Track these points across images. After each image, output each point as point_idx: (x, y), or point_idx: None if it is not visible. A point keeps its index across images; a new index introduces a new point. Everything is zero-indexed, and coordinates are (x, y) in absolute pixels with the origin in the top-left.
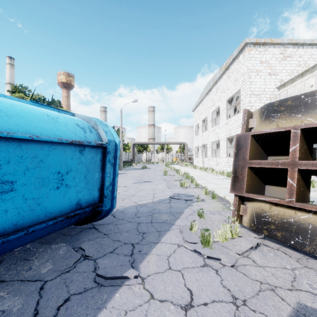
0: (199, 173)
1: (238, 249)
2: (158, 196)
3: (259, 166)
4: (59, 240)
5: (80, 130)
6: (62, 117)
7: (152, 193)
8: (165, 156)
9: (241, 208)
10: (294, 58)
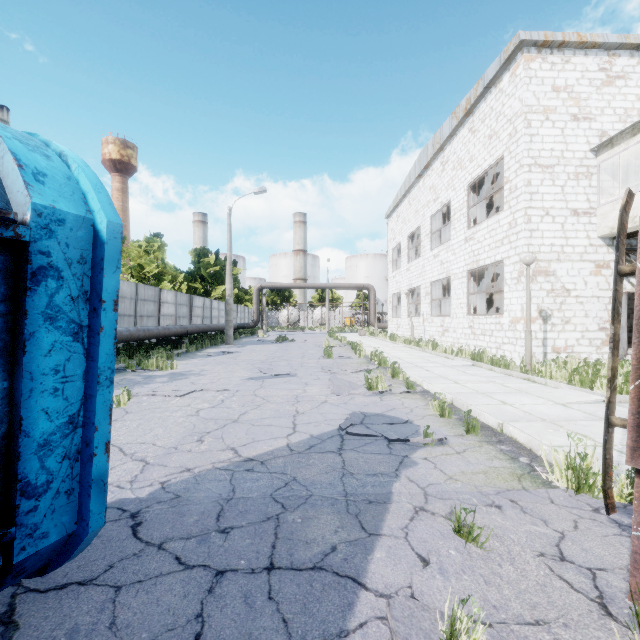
0: (405, 351)
1: None
2: (306, 425)
3: None
4: None
5: None
6: None
7: (292, 412)
8: (327, 315)
9: None
10: (633, 81)
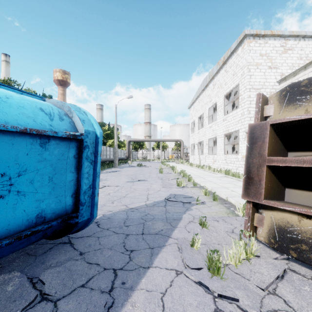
0: (196, 170)
1: (260, 279)
2: (152, 198)
3: (283, 165)
4: (17, 264)
5: (45, 115)
6: (18, 97)
7: (146, 194)
8: (161, 154)
9: (256, 218)
10: (296, 51)
